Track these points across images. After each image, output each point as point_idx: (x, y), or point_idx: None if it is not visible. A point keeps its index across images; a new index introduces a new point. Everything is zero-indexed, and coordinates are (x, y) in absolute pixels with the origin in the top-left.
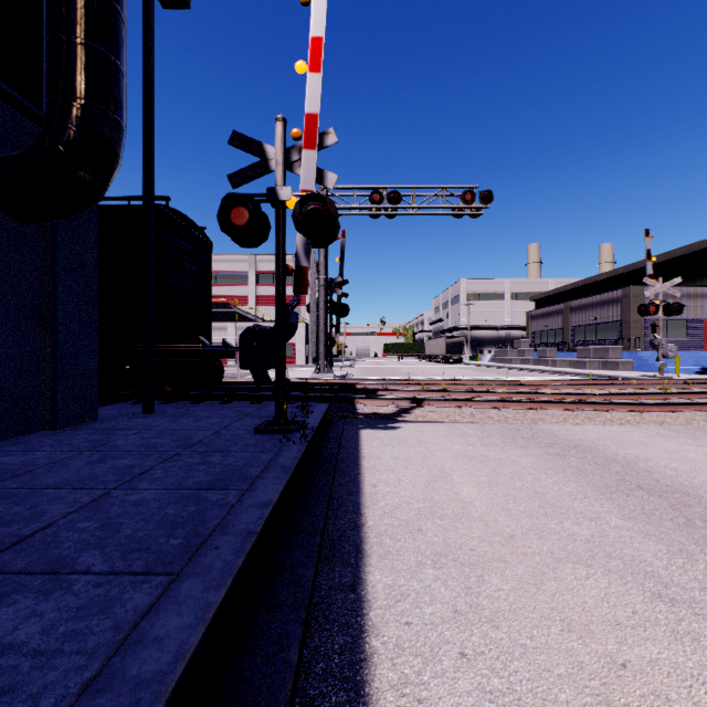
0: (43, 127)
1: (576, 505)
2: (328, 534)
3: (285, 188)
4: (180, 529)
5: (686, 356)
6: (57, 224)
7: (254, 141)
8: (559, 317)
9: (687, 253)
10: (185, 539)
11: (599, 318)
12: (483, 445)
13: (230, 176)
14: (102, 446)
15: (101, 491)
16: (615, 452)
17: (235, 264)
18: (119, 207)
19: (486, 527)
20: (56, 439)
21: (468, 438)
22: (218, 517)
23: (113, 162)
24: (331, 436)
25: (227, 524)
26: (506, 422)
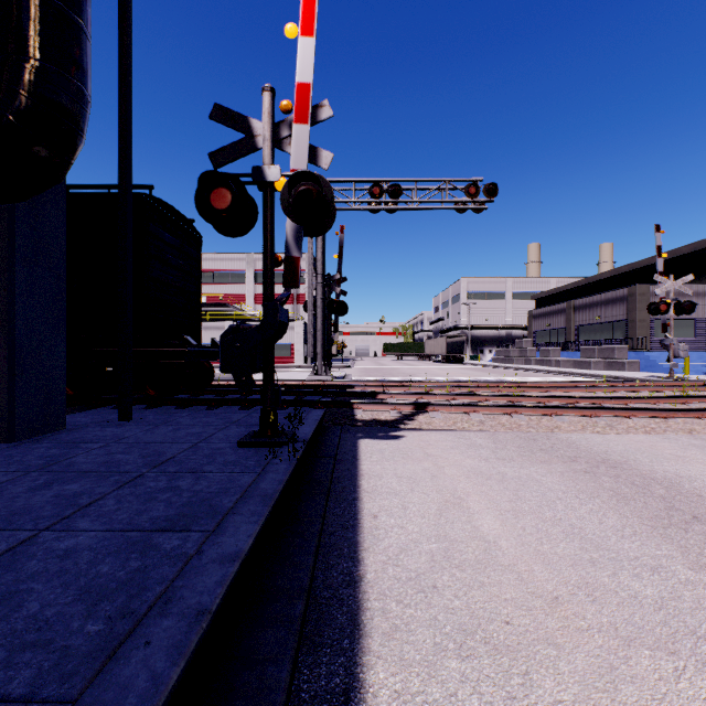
0: None
1: (626, 546)
2: (315, 594)
3: (273, 167)
4: (107, 603)
5: (695, 356)
6: (15, 209)
7: (239, 115)
8: (562, 316)
9: (694, 251)
10: (108, 623)
11: (603, 317)
12: (498, 460)
13: (211, 154)
14: (55, 465)
15: (26, 533)
16: (651, 468)
17: (233, 263)
18: (97, 195)
19: (520, 582)
20: (7, 454)
21: (480, 449)
22: (165, 580)
23: (74, 136)
24: (326, 449)
25: (172, 594)
26: (519, 430)
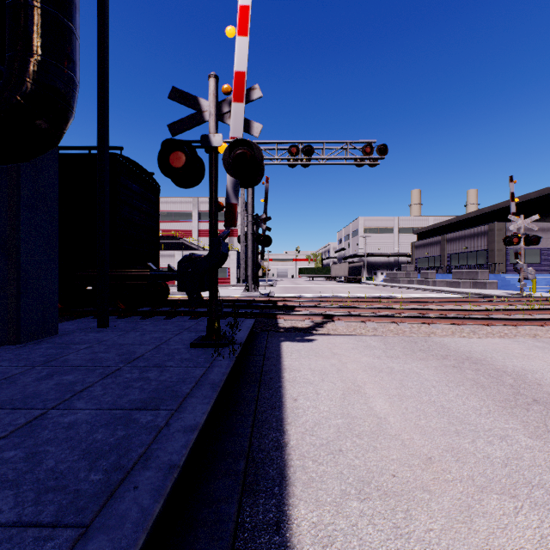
0: (3, 80)
1: (482, 421)
2: (253, 455)
3: (217, 135)
4: (103, 460)
5: (540, 277)
6: (21, 167)
7: (190, 96)
8: (437, 247)
9: (540, 196)
10: (105, 474)
11: (469, 247)
12: (387, 357)
13: (170, 125)
14: (54, 361)
15: (38, 411)
16: (503, 364)
17: (182, 205)
18: (81, 155)
19: (403, 447)
20: (16, 353)
21: (374, 350)
22: (144, 444)
23: (66, 112)
24: (257, 349)
25: (150, 454)
26: (404, 335)
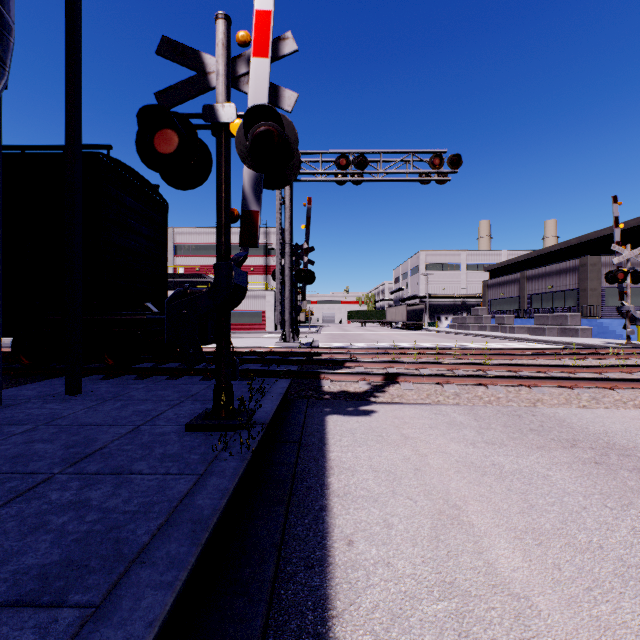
0: None
1: None
2: None
3: (227, 105)
4: None
5: None
6: None
7: (190, 50)
8: (515, 286)
9: None
10: None
11: (555, 287)
12: (487, 444)
13: (158, 94)
14: None
15: None
16: None
17: (209, 236)
18: (51, 155)
19: None
20: None
21: (463, 429)
22: None
23: None
24: (290, 430)
25: None
26: (499, 404)
